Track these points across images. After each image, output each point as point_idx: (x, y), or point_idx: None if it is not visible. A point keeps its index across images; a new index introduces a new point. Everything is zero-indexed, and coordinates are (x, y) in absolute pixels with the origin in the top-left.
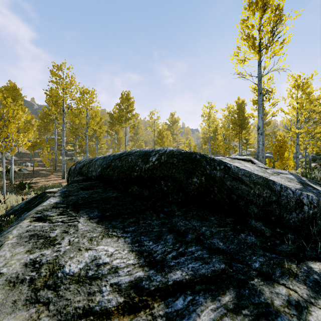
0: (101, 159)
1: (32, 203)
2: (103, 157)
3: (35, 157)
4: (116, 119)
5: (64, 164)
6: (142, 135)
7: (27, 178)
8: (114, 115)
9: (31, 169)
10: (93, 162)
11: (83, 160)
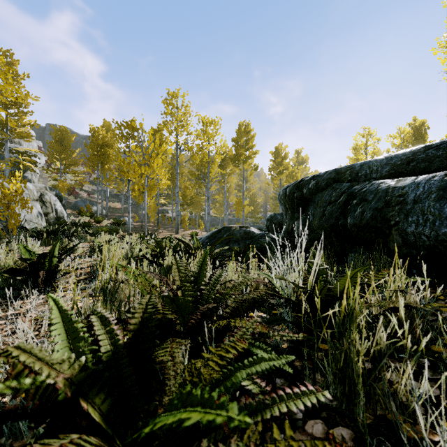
0: (376, 161)
1: (219, 237)
2: (375, 159)
3: (126, 212)
4: (231, 159)
5: (178, 215)
6: (253, 183)
7: (139, 231)
8: (229, 154)
9: (133, 224)
10: (358, 167)
11: (321, 173)
